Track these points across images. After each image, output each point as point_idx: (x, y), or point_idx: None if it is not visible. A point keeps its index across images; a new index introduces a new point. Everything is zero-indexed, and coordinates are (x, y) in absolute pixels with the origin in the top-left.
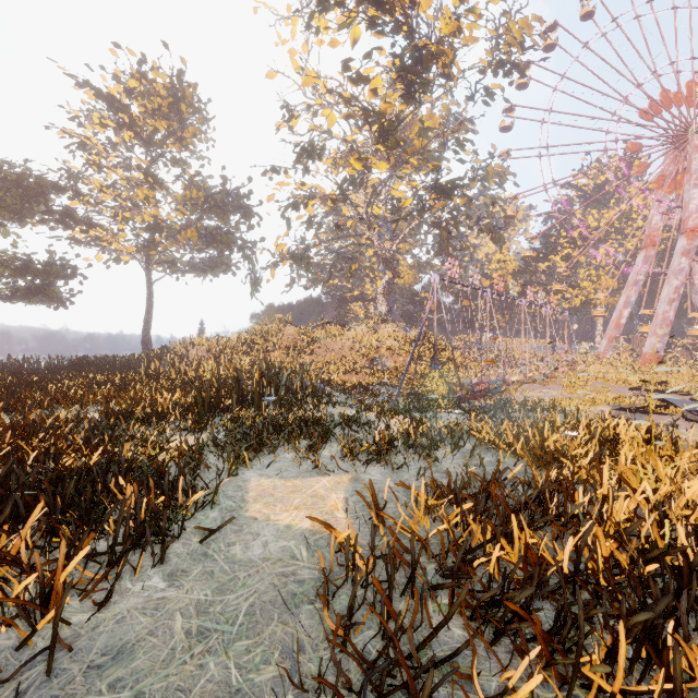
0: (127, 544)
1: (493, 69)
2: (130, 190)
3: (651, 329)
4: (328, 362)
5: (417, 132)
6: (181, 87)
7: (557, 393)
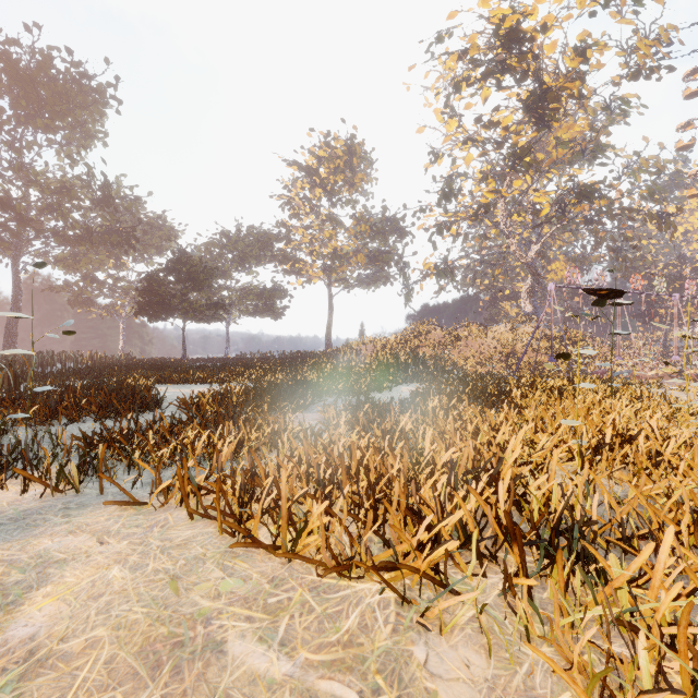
0: (372, 386)
1: (629, 78)
2: (320, 232)
3: None
4: (468, 357)
5: (554, 146)
6: (353, 147)
7: (697, 387)
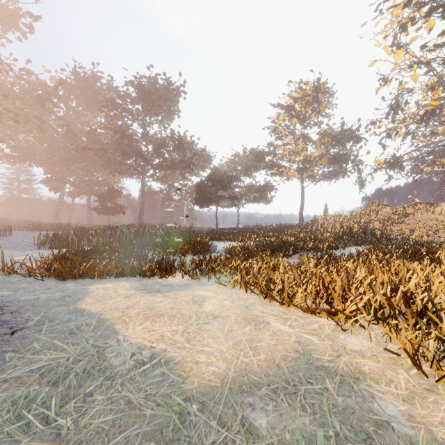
0: (331, 246)
1: None
2: (295, 147)
3: None
4: (415, 229)
5: None
6: (319, 86)
7: None
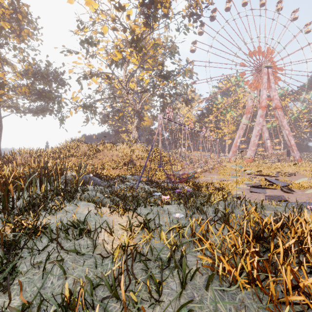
0: None
1: (188, 16)
2: None
3: (249, 147)
4: (105, 163)
5: (151, 46)
6: (18, 5)
7: (218, 177)
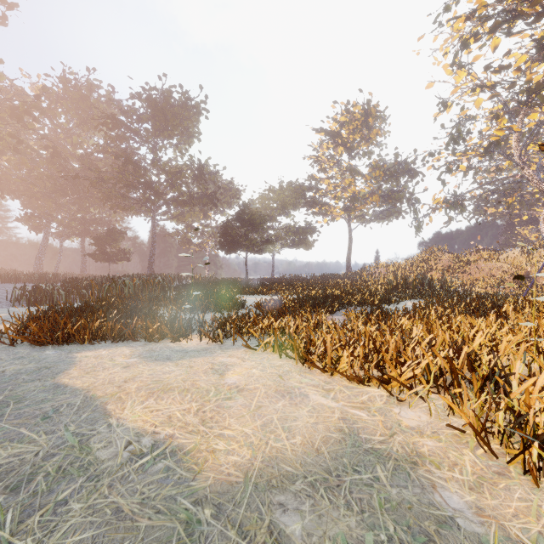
0: (383, 300)
1: None
2: (341, 181)
3: None
4: (478, 279)
5: None
6: (369, 109)
7: None
